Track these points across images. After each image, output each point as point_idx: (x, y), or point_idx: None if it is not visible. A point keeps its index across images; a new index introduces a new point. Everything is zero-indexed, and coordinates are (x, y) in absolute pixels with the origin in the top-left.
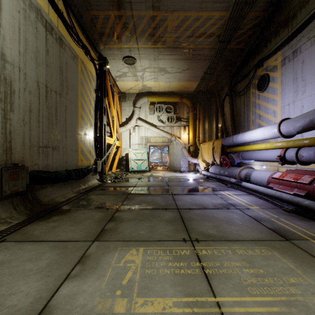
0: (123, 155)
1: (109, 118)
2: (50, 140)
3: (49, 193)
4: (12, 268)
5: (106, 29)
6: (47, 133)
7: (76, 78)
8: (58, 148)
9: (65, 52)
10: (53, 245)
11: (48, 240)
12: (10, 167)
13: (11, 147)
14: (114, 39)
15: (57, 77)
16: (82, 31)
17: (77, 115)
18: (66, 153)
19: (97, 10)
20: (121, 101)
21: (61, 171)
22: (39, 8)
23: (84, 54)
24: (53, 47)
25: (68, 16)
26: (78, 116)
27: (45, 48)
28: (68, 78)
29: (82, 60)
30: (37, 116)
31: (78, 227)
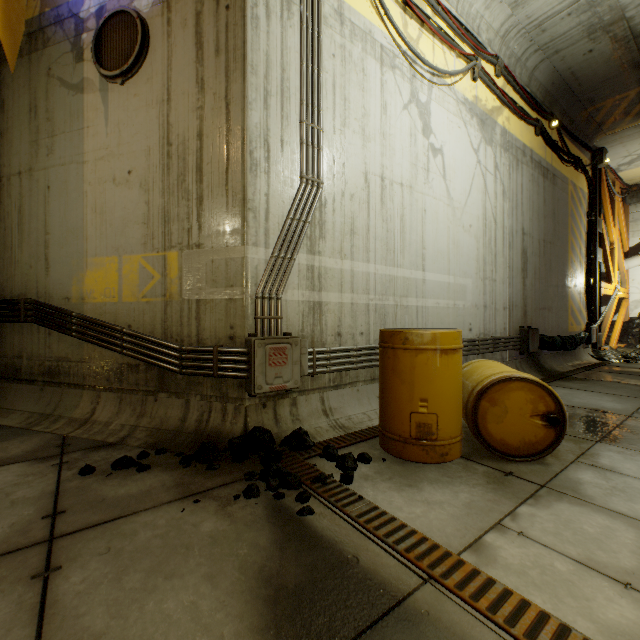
0: (631, 316)
1: (605, 249)
2: (546, 300)
3: (546, 360)
4: (583, 396)
5: (612, 114)
6: (543, 292)
7: (565, 213)
8: (551, 309)
9: (556, 188)
10: (604, 394)
11: (594, 391)
12: (531, 329)
13: (525, 311)
14: (627, 119)
15: (550, 223)
16: (571, 139)
17: (566, 262)
18: (557, 315)
19: (602, 101)
20: (628, 204)
21: (555, 337)
22: (539, 161)
23: (573, 171)
24: (548, 191)
25: (559, 139)
26: (568, 263)
27: (542, 199)
28: (559, 219)
29: (571, 181)
30: (538, 277)
31: (617, 390)
